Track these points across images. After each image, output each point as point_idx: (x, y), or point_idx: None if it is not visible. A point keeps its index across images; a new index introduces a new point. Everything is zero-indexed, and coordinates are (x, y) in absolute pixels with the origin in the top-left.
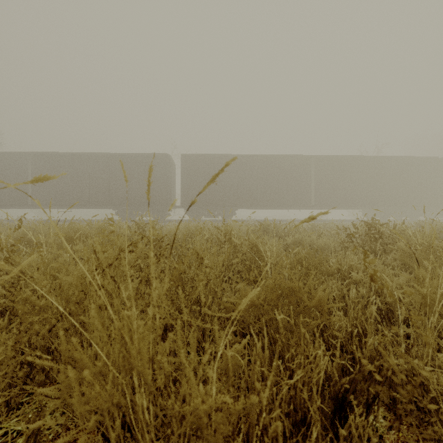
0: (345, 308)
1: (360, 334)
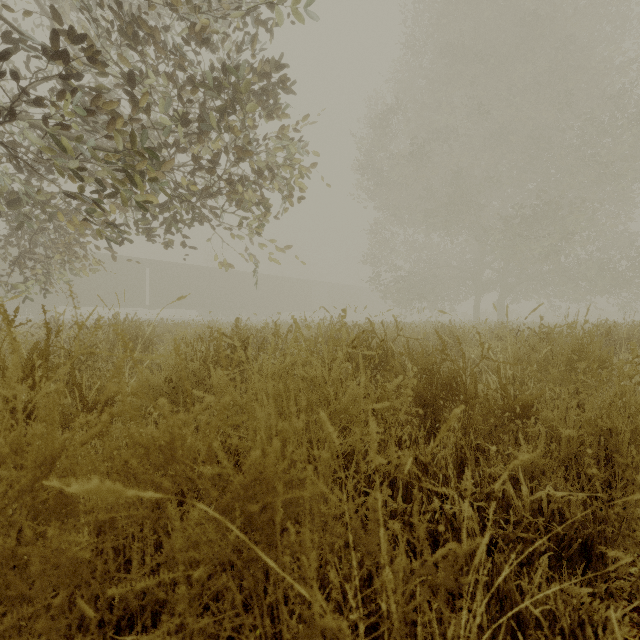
0: None
1: None
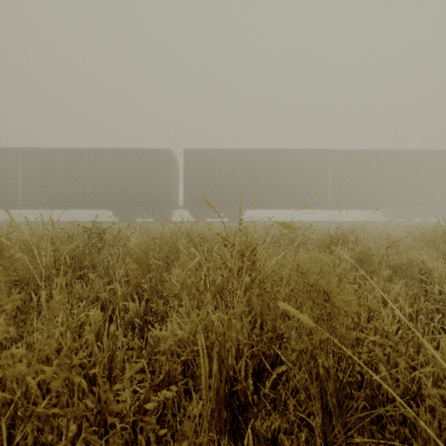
0: None
1: None
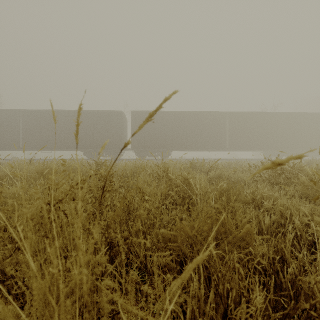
0: (261, 232)
1: (279, 259)
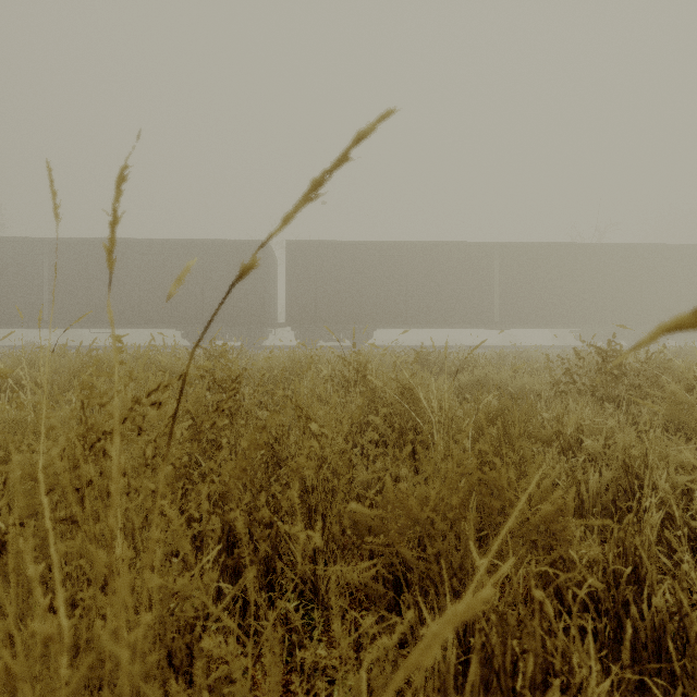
0: (579, 508)
1: (630, 574)
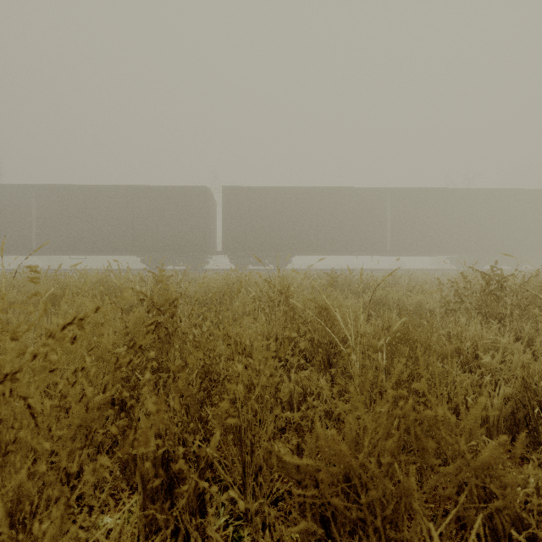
0: (485, 421)
1: None
